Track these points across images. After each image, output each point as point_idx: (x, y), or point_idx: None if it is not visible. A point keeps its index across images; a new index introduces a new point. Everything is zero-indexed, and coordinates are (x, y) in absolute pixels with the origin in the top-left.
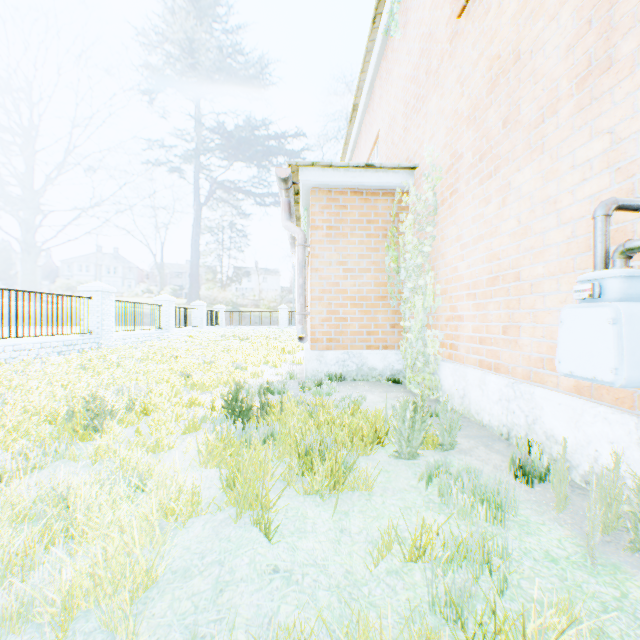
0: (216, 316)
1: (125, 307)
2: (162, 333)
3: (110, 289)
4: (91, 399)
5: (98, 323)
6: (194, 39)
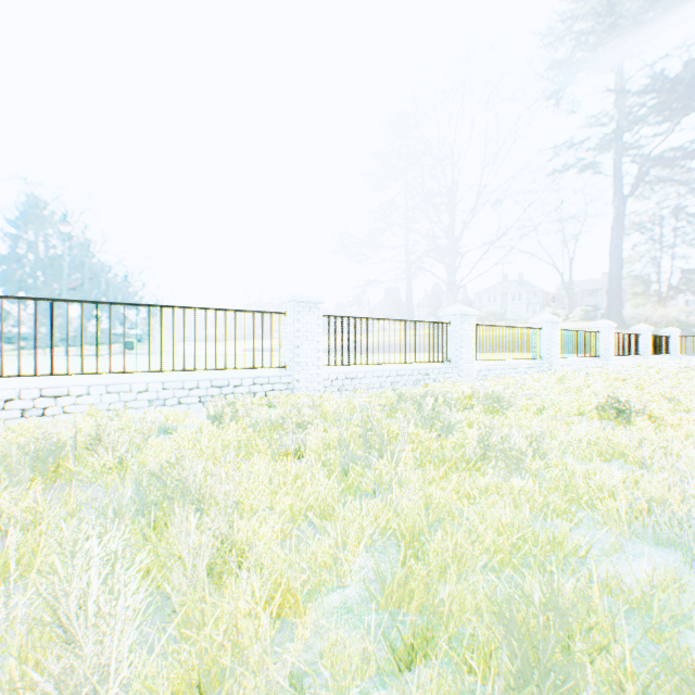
0: (663, 342)
1: (565, 335)
2: (599, 361)
3: (555, 320)
4: (610, 401)
5: (546, 350)
6: (620, 1)
